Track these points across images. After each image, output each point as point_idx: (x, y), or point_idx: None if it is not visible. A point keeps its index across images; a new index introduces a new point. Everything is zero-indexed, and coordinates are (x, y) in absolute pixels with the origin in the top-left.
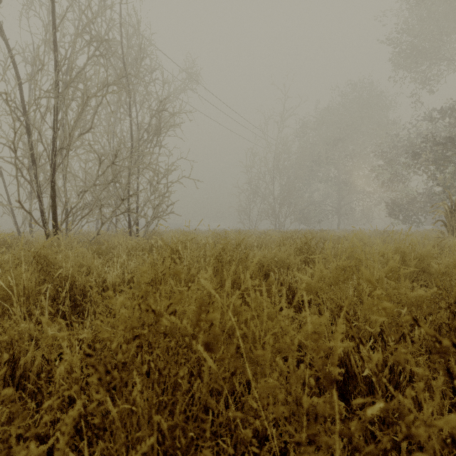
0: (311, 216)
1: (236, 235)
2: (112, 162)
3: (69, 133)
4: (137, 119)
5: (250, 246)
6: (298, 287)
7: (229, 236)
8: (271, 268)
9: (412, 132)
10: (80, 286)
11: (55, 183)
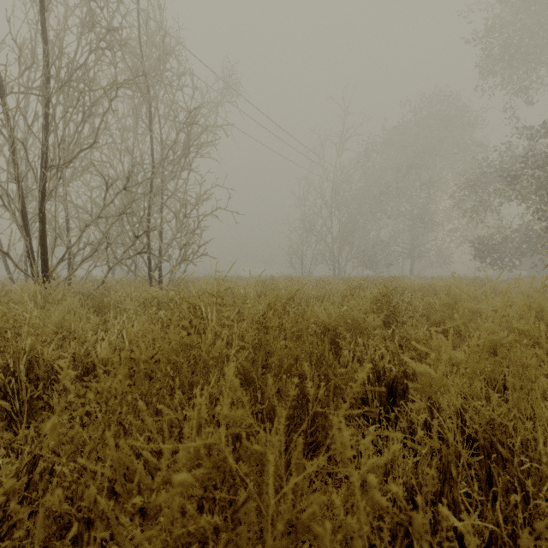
0: (378, 259)
1: (287, 283)
2: (124, 188)
3: (58, 144)
4: (160, 135)
5: (305, 299)
6: (410, 386)
7: (278, 286)
8: (340, 333)
9: (505, 154)
10: (45, 364)
11: (45, 214)
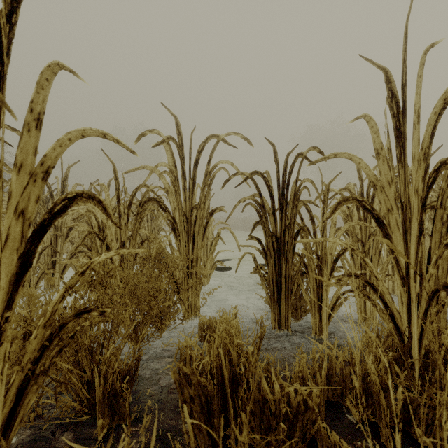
0: None
1: None
2: None
3: None
4: None
5: None
6: None
7: None
8: None
9: None
10: None
11: None
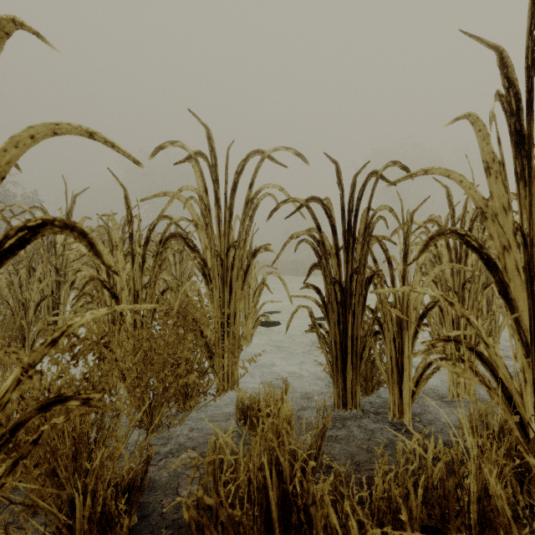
0: None
1: None
2: None
3: None
4: None
5: None
6: None
7: None
8: None
9: None
10: None
11: None
